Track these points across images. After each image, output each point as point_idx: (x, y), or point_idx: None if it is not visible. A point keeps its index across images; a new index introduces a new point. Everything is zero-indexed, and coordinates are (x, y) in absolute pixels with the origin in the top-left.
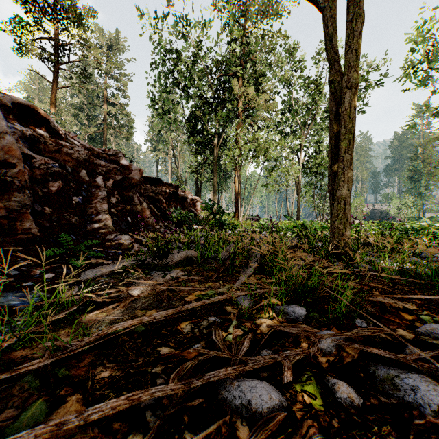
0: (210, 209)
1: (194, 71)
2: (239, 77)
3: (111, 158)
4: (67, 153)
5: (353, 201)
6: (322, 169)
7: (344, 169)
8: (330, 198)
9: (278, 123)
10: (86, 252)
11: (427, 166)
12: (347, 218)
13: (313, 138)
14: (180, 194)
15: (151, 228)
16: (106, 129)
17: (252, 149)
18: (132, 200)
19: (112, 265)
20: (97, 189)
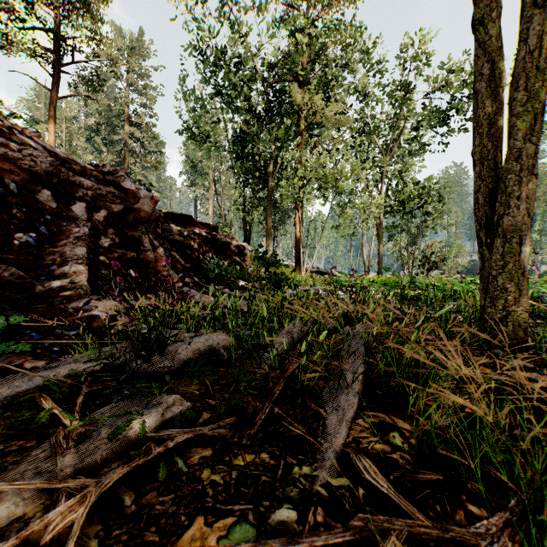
0: (262, 258)
1: (241, 75)
2: (301, 82)
3: (106, 177)
4: (8, 157)
5: (450, 249)
6: (412, 206)
7: (520, 174)
8: (478, 233)
9: (351, 147)
10: (5, 338)
11: (542, 205)
12: (522, 270)
13: (397, 168)
14: (219, 238)
15: (168, 287)
16: (128, 157)
17: (318, 179)
18: (140, 243)
19: (32, 376)
20: (71, 223)
